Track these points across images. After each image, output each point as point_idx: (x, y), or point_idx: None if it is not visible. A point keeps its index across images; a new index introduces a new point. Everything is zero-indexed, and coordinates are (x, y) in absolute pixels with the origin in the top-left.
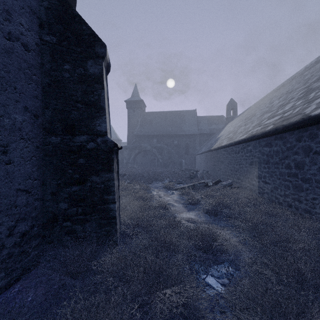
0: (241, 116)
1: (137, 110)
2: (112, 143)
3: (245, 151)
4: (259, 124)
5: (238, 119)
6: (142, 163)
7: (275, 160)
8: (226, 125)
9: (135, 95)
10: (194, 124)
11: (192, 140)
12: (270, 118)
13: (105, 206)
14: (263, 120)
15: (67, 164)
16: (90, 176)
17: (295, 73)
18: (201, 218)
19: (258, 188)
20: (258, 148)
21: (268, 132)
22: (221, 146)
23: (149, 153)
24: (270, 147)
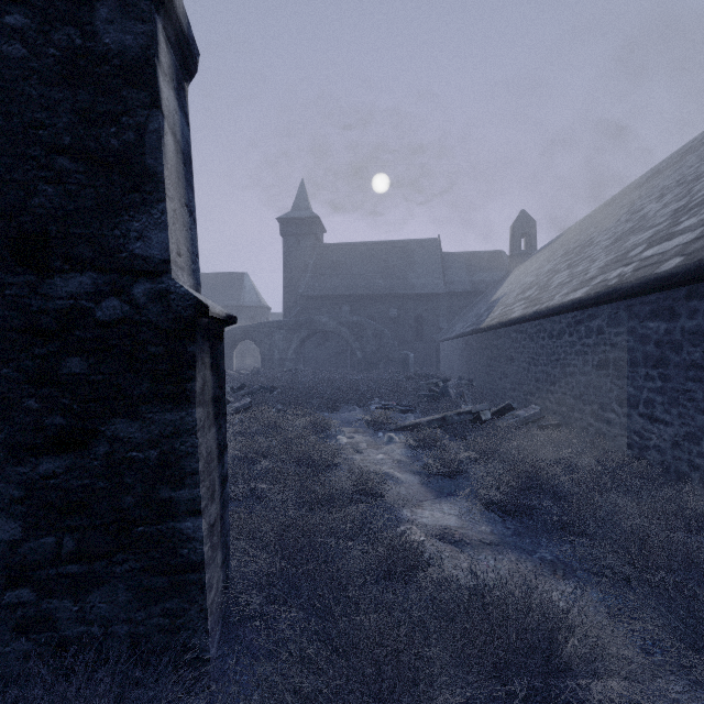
0: (548, 249)
1: (305, 240)
2: (187, 301)
3: (581, 332)
4: (623, 260)
5: (543, 256)
6: (317, 361)
7: (690, 358)
8: (510, 273)
9: (300, 206)
10: (435, 270)
11: (430, 307)
12: (658, 241)
13: (164, 527)
14: (631, 250)
15: (21, 378)
16: (108, 421)
17: (690, 141)
18: (477, 527)
19: (627, 432)
20: (627, 324)
21: (667, 276)
22: (508, 319)
23: (333, 337)
24: (669, 319)
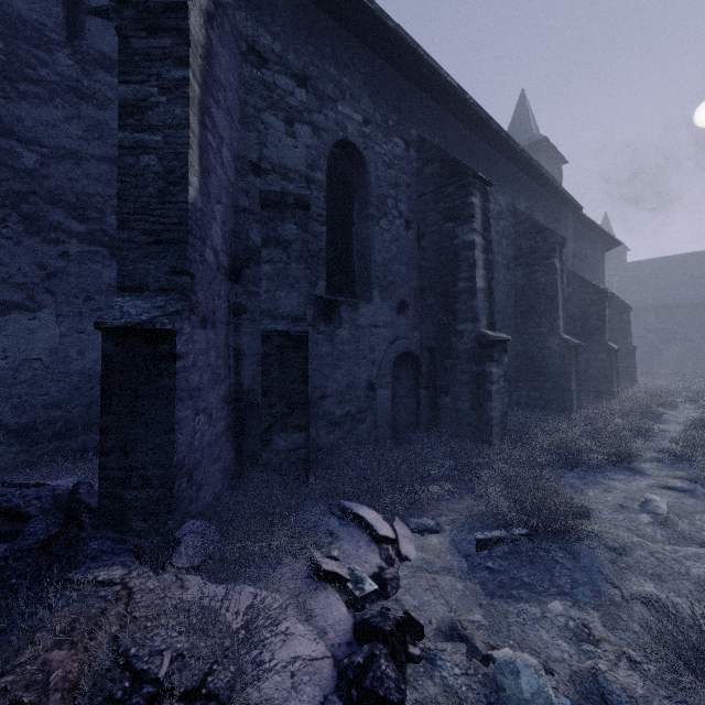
0: None
1: (608, 263)
2: (634, 347)
3: None
4: None
5: None
6: None
7: None
8: None
9: None
10: None
11: None
12: None
13: (631, 373)
14: None
15: None
16: (624, 361)
17: None
18: None
19: None
20: None
21: None
22: None
23: (638, 340)
24: None
